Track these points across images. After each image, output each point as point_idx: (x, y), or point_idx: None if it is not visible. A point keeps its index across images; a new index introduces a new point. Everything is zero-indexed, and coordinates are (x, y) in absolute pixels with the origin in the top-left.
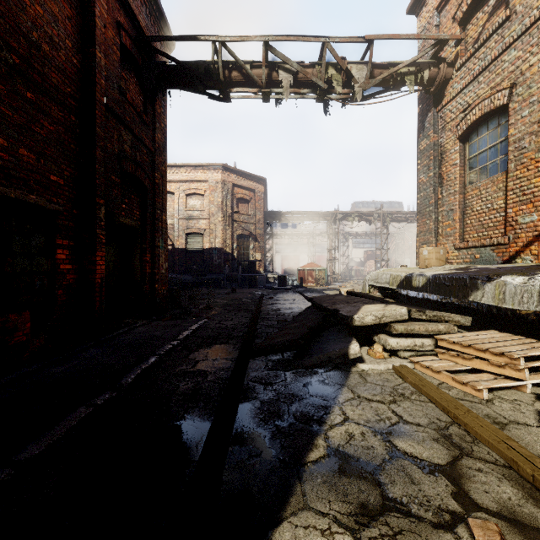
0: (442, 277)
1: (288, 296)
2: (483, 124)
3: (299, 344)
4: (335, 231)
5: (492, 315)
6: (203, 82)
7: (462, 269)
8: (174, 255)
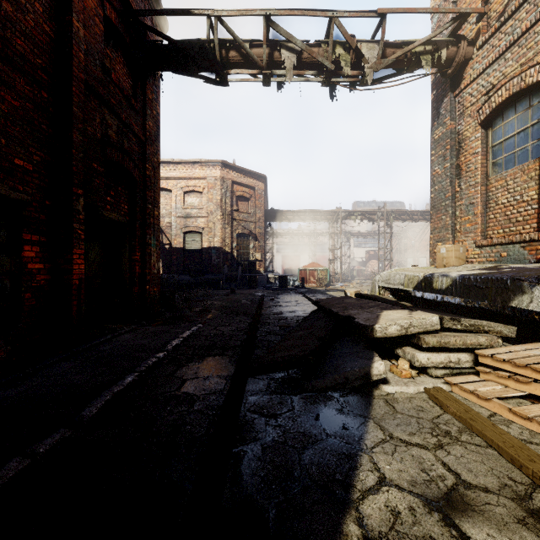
0: (473, 278)
1: (289, 297)
2: (509, 107)
3: (308, 361)
4: (337, 230)
5: (534, 322)
6: (198, 62)
7: (491, 269)
8: (171, 254)
